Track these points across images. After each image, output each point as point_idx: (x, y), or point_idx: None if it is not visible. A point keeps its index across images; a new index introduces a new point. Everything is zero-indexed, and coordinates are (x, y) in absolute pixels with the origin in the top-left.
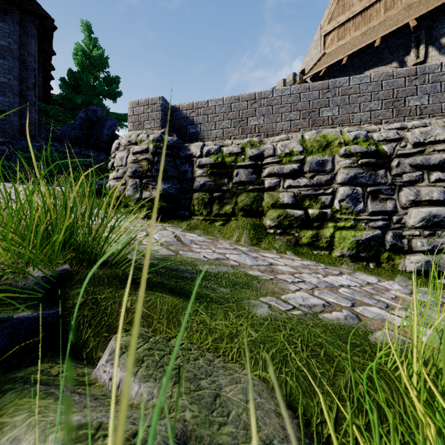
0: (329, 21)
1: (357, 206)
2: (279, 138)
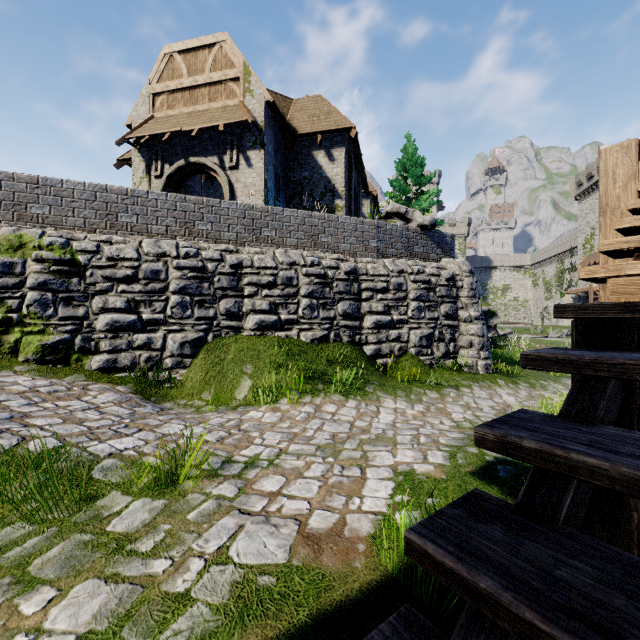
0: (159, 79)
1: (48, 311)
2: None
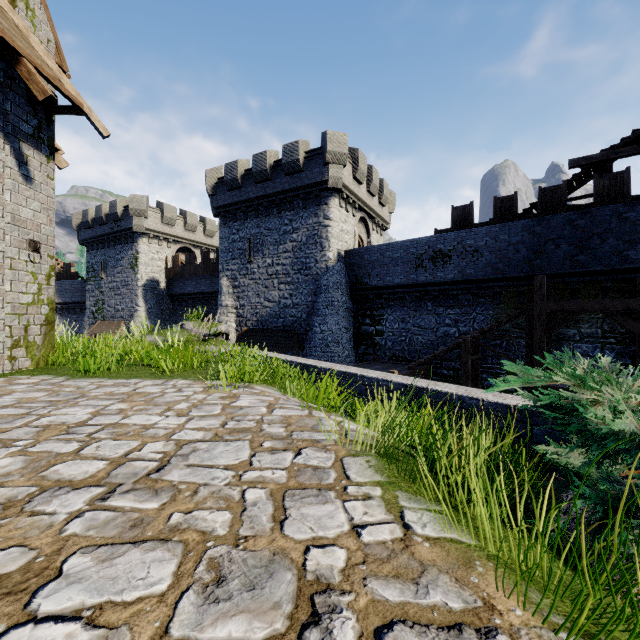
0: None
1: None
2: None
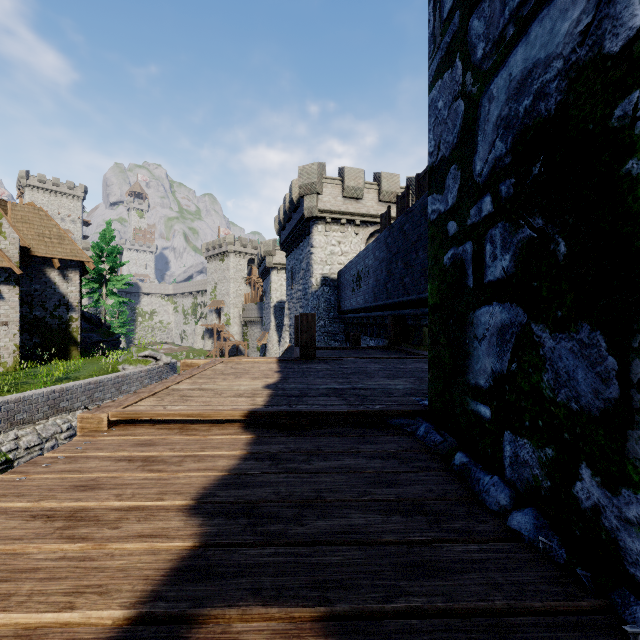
0: None
1: None
2: None
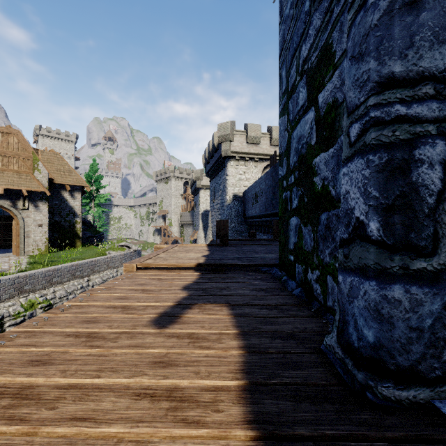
0: None
1: None
2: (8, 305)
